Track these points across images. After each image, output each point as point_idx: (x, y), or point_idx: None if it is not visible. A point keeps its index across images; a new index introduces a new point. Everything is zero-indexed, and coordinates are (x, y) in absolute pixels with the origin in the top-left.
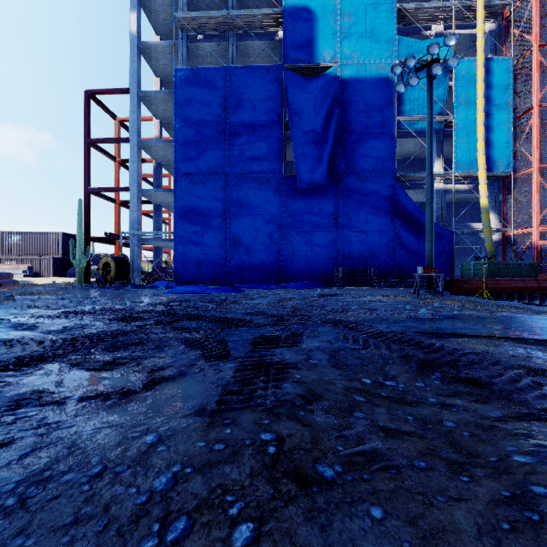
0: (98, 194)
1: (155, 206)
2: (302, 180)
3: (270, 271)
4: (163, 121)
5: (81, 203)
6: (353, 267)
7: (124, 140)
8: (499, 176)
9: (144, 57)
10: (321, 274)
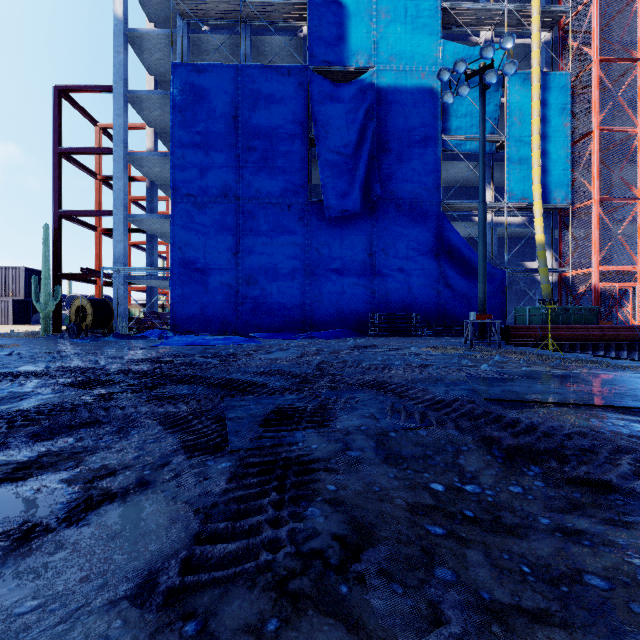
0: (73, 219)
1: (149, 236)
2: (330, 207)
3: (292, 317)
4: (159, 131)
5: (48, 230)
6: (391, 312)
7: (106, 151)
8: (556, 208)
9: (134, 48)
10: (354, 321)
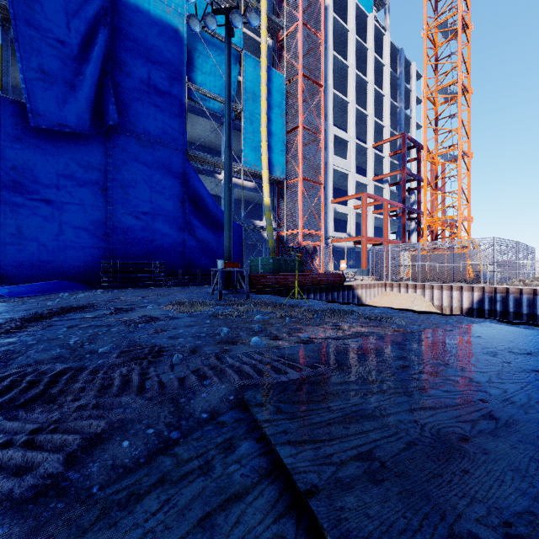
0: None
1: None
2: (38, 114)
3: None
4: None
5: None
6: (131, 259)
7: None
8: (276, 180)
9: None
10: (79, 270)
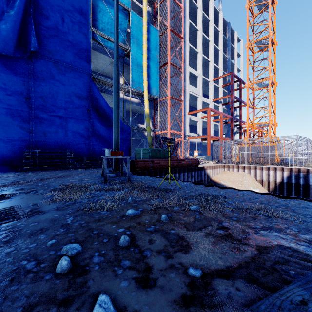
0: None
1: None
2: None
3: None
4: None
5: None
6: (49, 149)
7: None
8: (153, 98)
9: None
10: (7, 157)
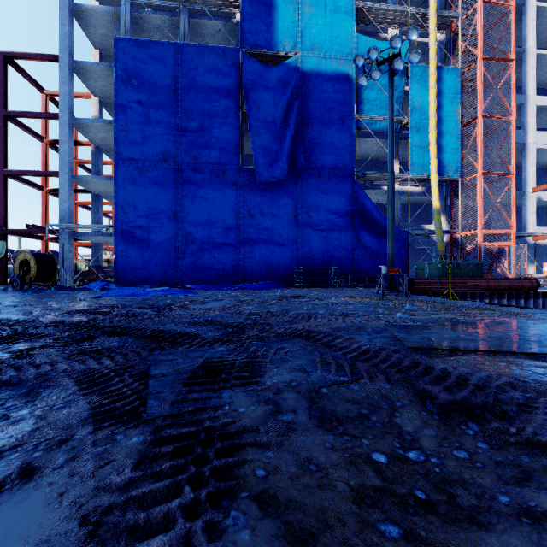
0: (19, 178)
1: (94, 196)
2: (261, 174)
3: (226, 270)
4: (103, 100)
5: None
6: (313, 266)
7: (52, 116)
8: (448, 180)
9: (79, 22)
10: (281, 274)
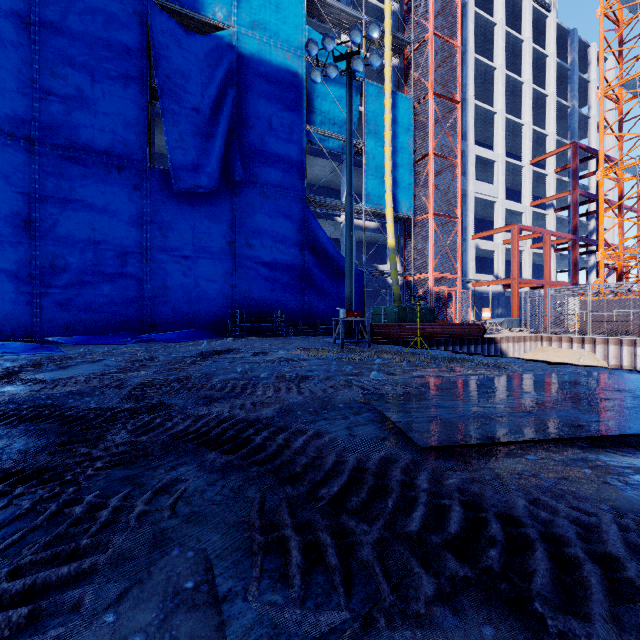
0: None
1: None
2: (179, 179)
3: (124, 314)
4: None
5: None
6: (254, 309)
7: None
8: (402, 218)
9: None
10: (210, 320)
